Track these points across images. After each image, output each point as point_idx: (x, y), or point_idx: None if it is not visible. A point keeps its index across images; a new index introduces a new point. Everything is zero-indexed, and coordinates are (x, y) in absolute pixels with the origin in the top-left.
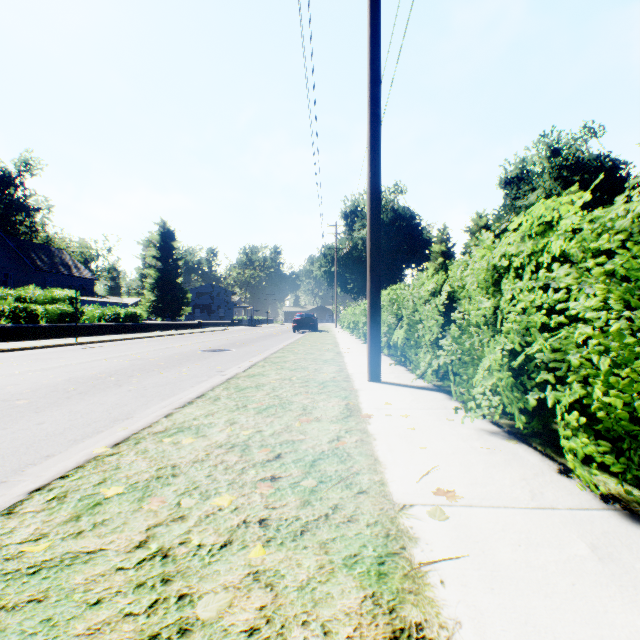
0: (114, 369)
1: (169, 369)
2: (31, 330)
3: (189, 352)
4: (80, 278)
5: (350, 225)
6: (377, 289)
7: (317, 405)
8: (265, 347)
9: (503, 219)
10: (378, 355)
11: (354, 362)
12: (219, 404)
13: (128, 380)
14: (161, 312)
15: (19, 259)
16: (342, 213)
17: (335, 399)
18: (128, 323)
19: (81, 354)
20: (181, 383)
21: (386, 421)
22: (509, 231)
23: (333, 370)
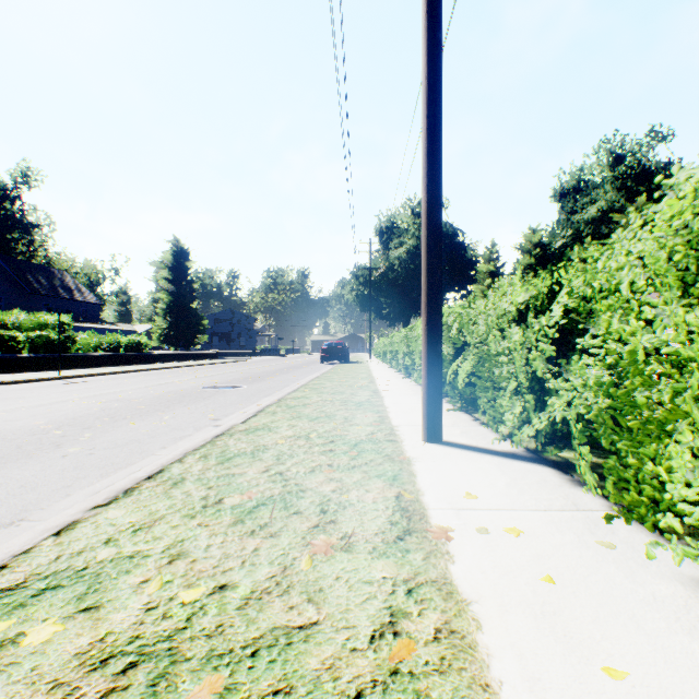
0: (72, 416)
1: (147, 416)
2: (8, 361)
3: (188, 390)
4: (83, 302)
5: (385, 243)
6: (438, 302)
7: (346, 499)
8: (284, 382)
9: (558, 236)
10: (439, 402)
11: (397, 406)
12: (176, 495)
13: (77, 435)
14: (174, 341)
15: (12, 281)
16: (376, 230)
17: (377, 483)
18: (130, 353)
19: (50, 392)
20: (150, 441)
21: (482, 549)
22: (565, 249)
23: (370, 420)
